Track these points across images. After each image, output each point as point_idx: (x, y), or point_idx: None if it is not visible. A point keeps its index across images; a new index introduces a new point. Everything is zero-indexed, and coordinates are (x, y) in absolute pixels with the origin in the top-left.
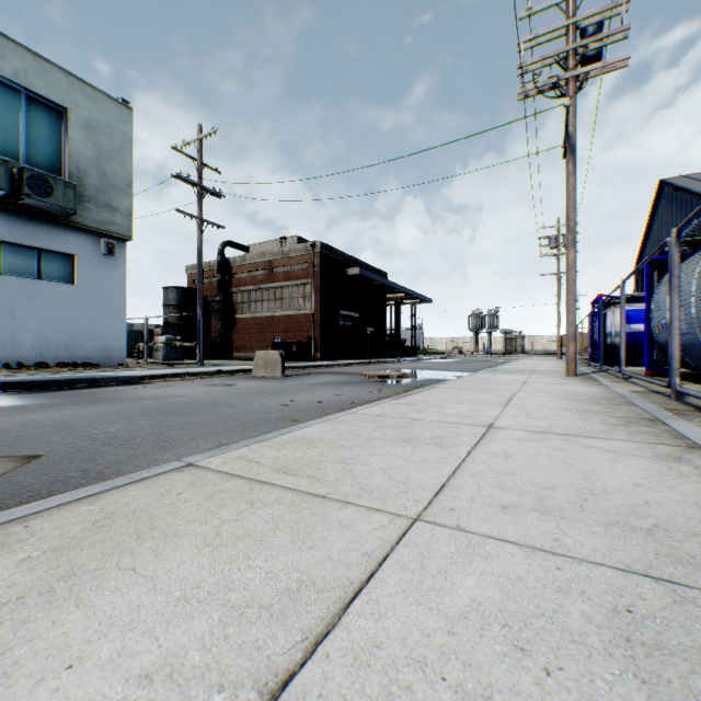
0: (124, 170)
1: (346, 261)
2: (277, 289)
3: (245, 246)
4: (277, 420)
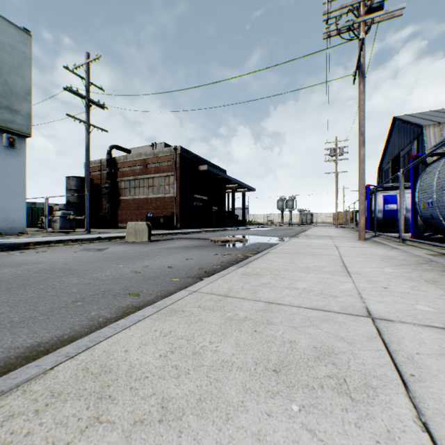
0: (24, 81)
1: (198, 161)
2: (150, 179)
3: (128, 149)
4: (118, 293)
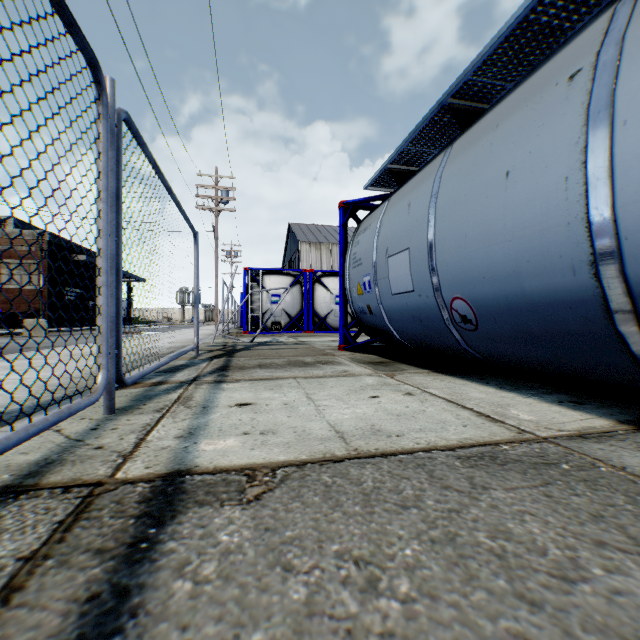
0: None
1: (72, 247)
2: None
3: None
4: None
